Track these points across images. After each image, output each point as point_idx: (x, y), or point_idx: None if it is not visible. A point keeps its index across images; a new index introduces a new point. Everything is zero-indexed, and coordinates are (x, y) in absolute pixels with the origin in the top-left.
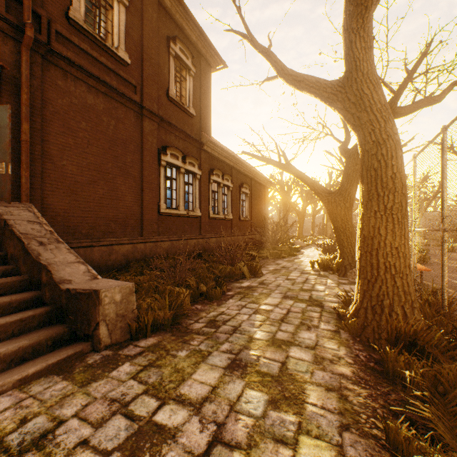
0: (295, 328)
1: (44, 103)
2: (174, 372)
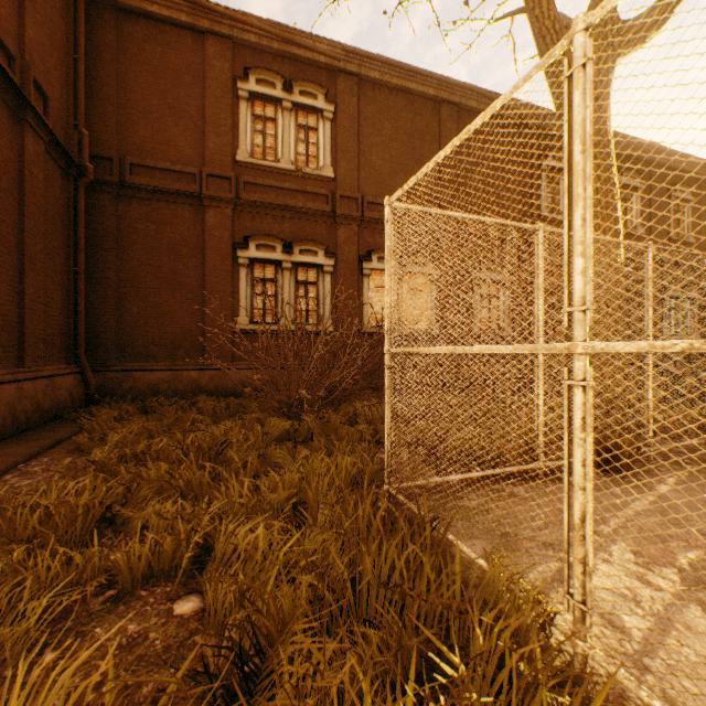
0: None
1: None
2: None
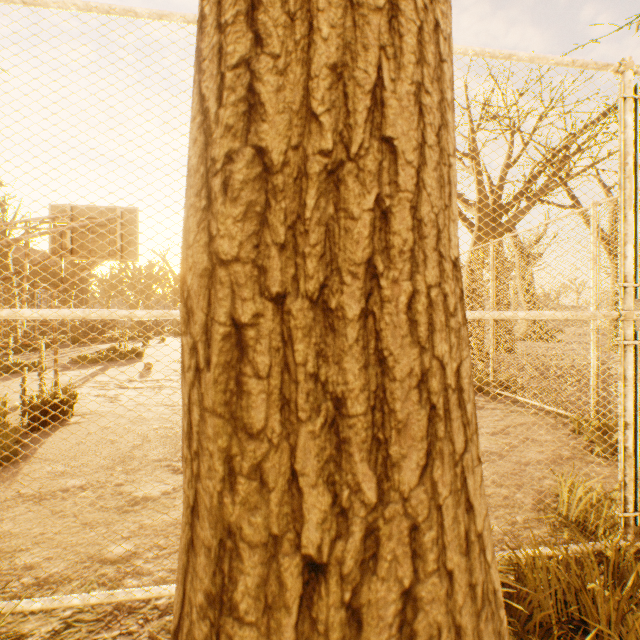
0: None
1: None
2: None
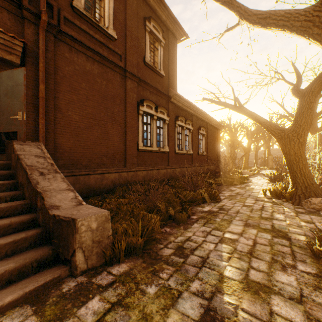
0: (268, 265)
1: (56, 70)
2: (141, 319)
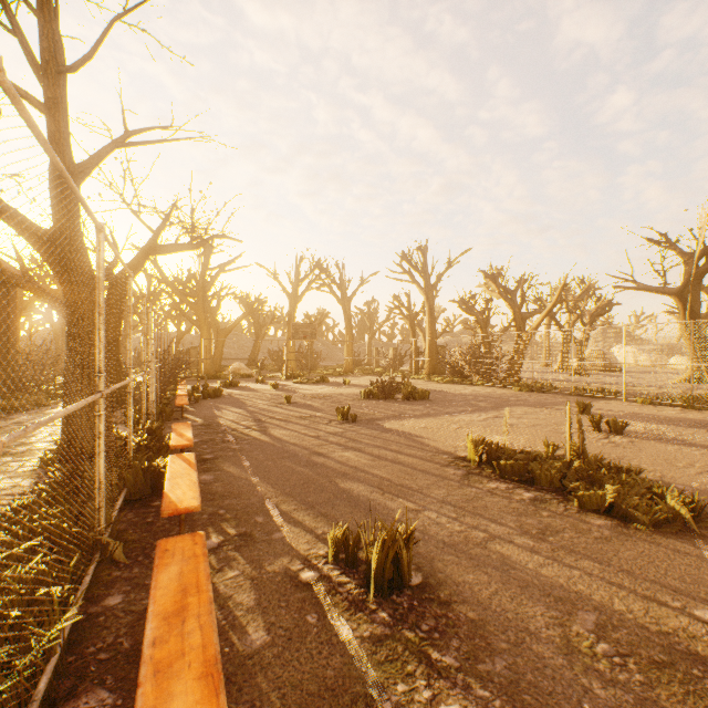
0: None
1: None
2: None
